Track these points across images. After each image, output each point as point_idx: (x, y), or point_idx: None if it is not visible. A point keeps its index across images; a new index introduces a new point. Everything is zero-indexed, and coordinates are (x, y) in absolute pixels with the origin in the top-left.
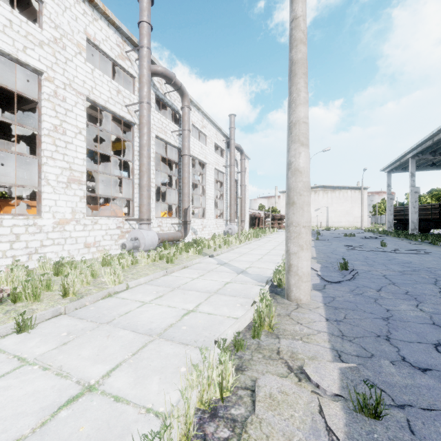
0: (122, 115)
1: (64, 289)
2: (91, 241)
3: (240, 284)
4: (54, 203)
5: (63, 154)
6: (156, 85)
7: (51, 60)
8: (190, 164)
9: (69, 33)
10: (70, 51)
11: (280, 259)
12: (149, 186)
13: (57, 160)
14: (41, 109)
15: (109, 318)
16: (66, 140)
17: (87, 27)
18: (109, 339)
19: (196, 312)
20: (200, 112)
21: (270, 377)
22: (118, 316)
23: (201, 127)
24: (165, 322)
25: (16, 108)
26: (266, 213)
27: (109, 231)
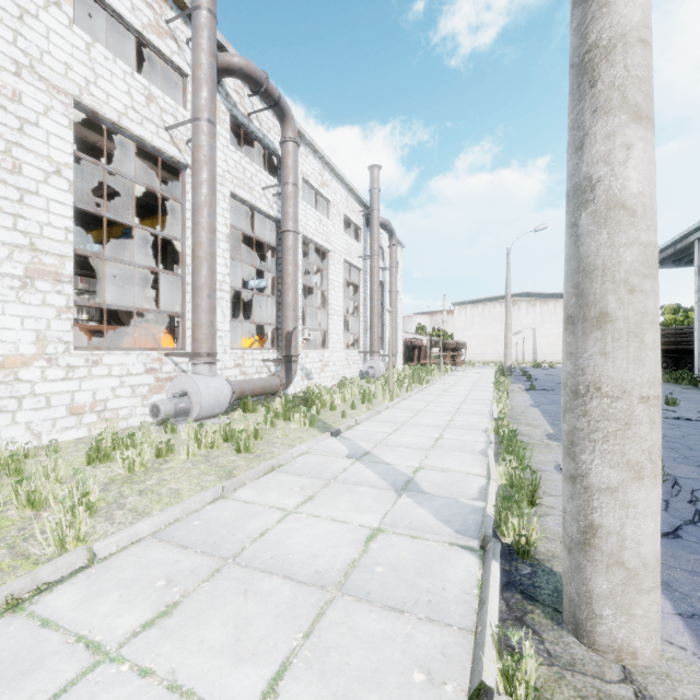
0: (159, 146)
1: None
2: (86, 401)
3: (408, 542)
4: None
5: (12, 214)
6: (232, 97)
7: None
8: (299, 250)
9: None
10: None
11: (482, 440)
12: (213, 287)
13: None
14: None
15: None
16: (21, 185)
17: None
18: None
19: None
20: (318, 158)
21: None
22: None
23: (320, 185)
24: None
25: None
26: (431, 340)
27: (129, 379)
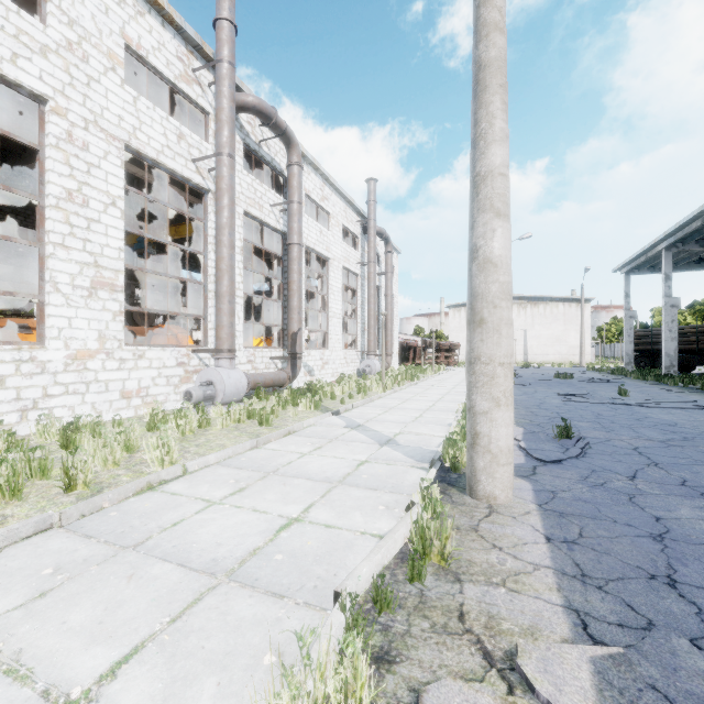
0: (188, 176)
1: (67, 476)
2: (134, 387)
3: (384, 466)
4: (67, 323)
5: (83, 239)
6: (245, 128)
7: (62, 80)
8: (302, 259)
9: (94, 34)
10: (96, 65)
11: (453, 418)
12: (233, 295)
13: (73, 250)
14: (45, 162)
15: (141, 534)
16: (89, 215)
17: (126, 25)
18: (130, 584)
19: (304, 523)
20: (319, 175)
21: (449, 687)
22: (157, 531)
23: (320, 199)
24: (244, 544)
25: (17, 168)
26: (426, 341)
27: (165, 371)
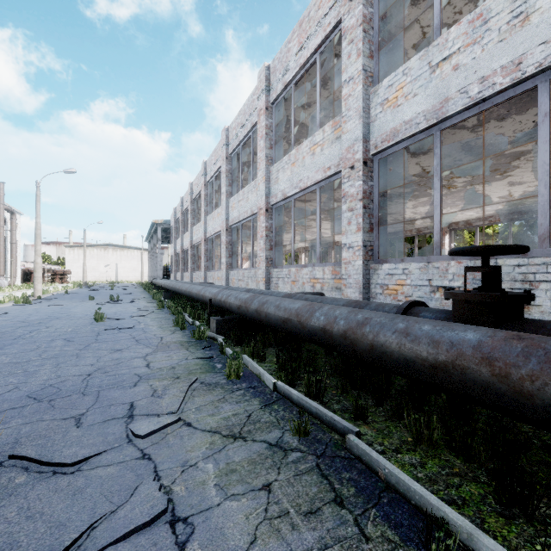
0: None
1: None
2: None
3: None
4: None
5: None
6: None
7: None
8: None
9: None
10: None
11: None
12: None
13: None
14: None
15: None
16: None
17: None
18: None
19: None
20: None
21: None
22: None
23: None
24: None
25: None
26: (45, 269)
27: None
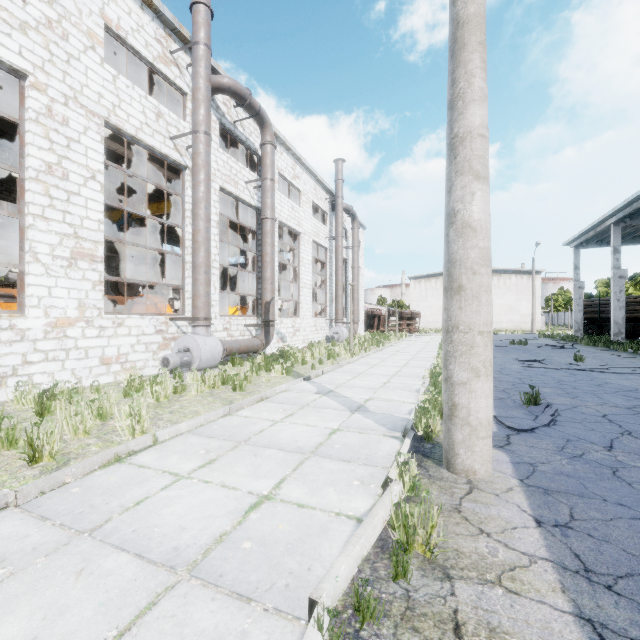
0: (166, 152)
1: (32, 448)
2: (113, 354)
3: (356, 435)
4: (46, 292)
5: (62, 211)
6: (221, 109)
7: (41, 56)
8: (275, 233)
9: (73, 13)
10: (76, 43)
11: (420, 384)
12: (208, 265)
13: (52, 222)
14: (25, 135)
15: (101, 516)
16: (68, 188)
17: (106, 6)
18: (78, 582)
19: (275, 501)
20: (291, 154)
21: None
22: (118, 512)
23: (292, 178)
24: (210, 528)
25: (9, 148)
26: (389, 310)
27: (144, 338)
